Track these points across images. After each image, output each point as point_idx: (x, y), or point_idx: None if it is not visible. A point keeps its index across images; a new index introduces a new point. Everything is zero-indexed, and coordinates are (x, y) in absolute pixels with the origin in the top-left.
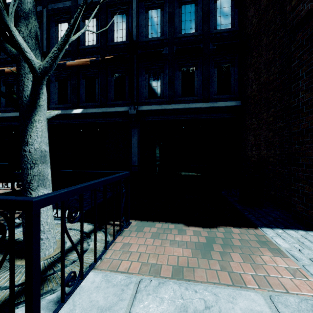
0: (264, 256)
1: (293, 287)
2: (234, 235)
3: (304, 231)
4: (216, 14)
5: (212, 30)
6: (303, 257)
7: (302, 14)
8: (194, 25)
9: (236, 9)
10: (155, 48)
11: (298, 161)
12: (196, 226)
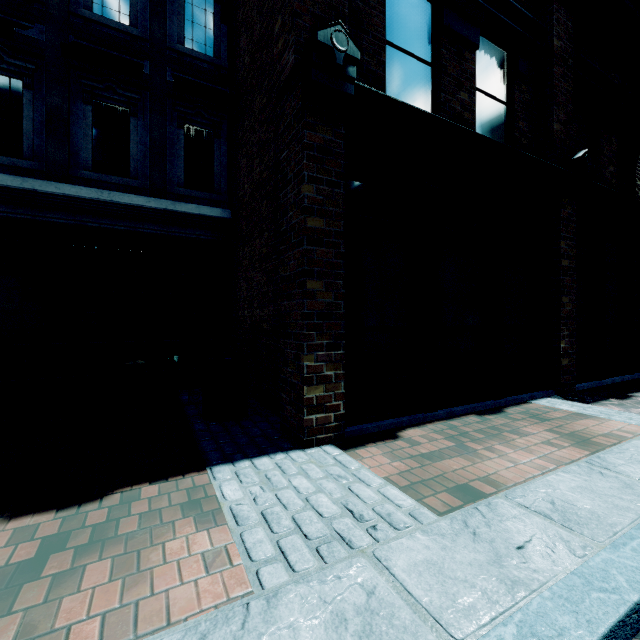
0: (178, 538)
1: (194, 600)
2: (140, 505)
3: (286, 452)
4: (184, 13)
5: (174, 42)
6: (252, 513)
7: (288, 69)
8: (130, 10)
9: (224, 25)
10: (0, 10)
11: (287, 329)
12: (43, 510)
